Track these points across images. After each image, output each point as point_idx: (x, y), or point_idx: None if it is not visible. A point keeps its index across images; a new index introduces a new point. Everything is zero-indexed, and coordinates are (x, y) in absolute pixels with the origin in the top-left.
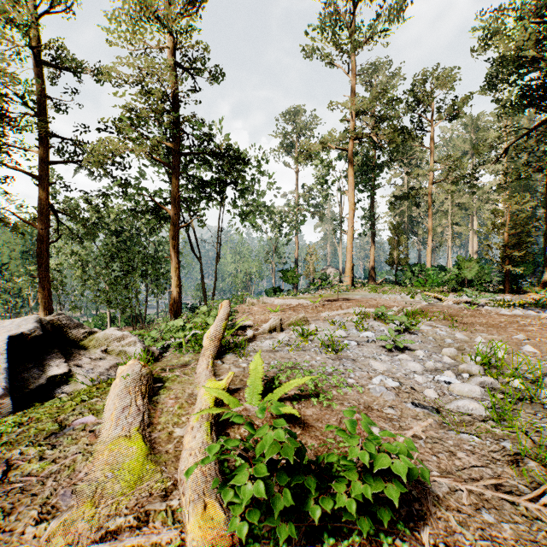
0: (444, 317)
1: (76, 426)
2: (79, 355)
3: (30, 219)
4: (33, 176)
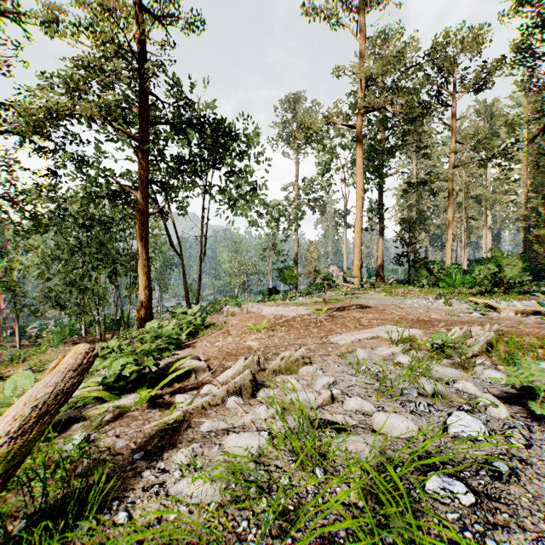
0: None
1: None
2: None
3: None
4: None
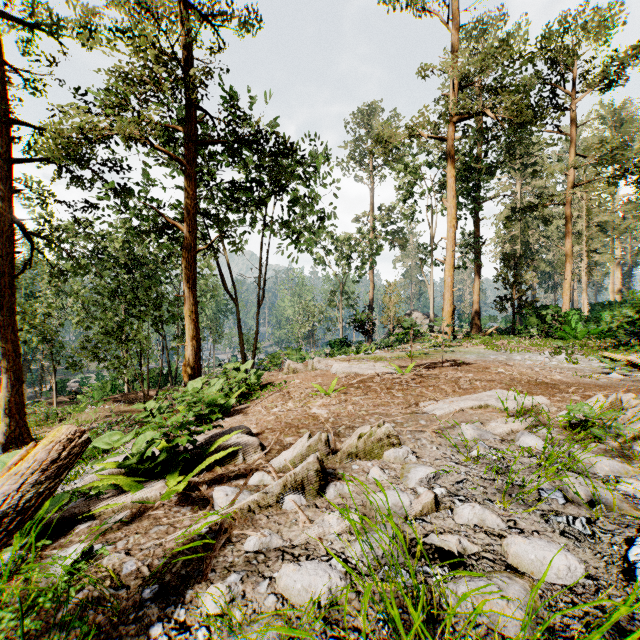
0: None
1: None
2: None
3: None
4: None
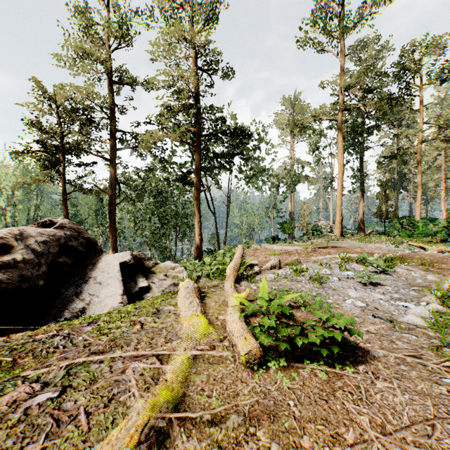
0: (422, 263)
1: (165, 310)
2: (152, 277)
3: (103, 188)
4: (106, 159)
